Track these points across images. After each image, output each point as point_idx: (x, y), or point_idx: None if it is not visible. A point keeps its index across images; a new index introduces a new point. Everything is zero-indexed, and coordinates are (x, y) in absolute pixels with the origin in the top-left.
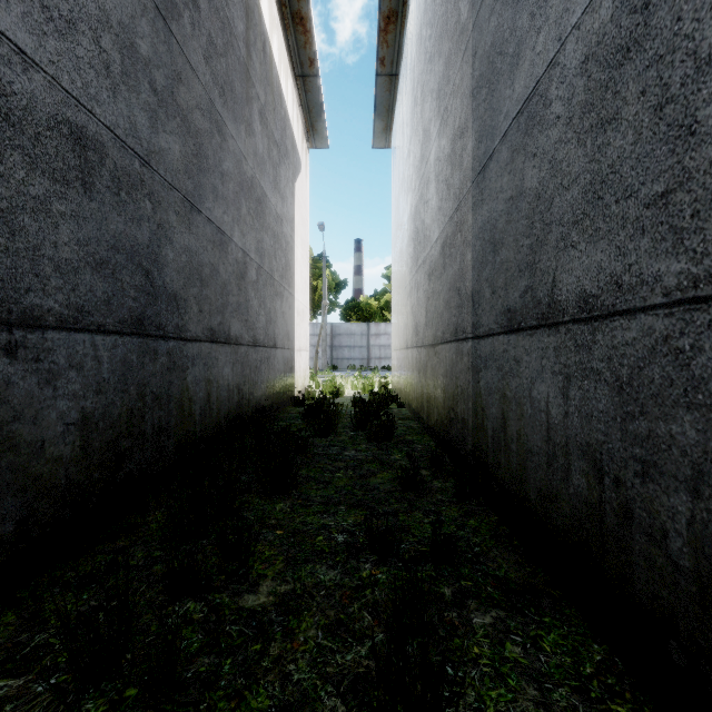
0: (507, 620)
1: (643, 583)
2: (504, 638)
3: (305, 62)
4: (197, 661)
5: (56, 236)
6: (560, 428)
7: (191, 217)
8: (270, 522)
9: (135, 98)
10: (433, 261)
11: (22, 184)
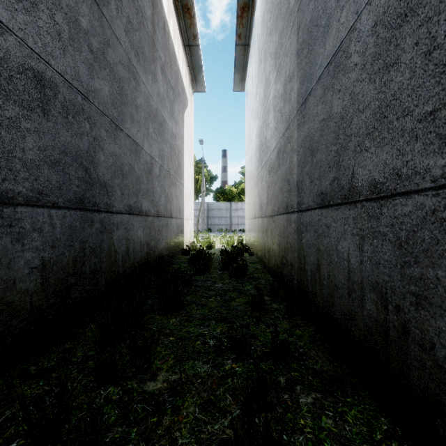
0: (323, 400)
1: (417, 378)
2: (321, 413)
3: (190, 37)
4: (113, 430)
5: (23, 144)
6: (357, 271)
7: (116, 133)
8: (166, 331)
9: (78, 55)
10: (272, 162)
11: (0, 109)
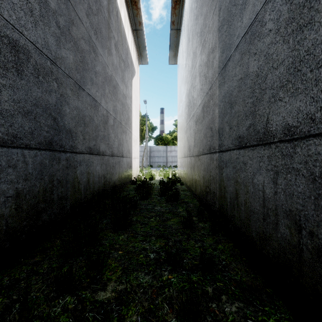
0: (245, 309)
1: None
2: (244, 321)
3: (137, 23)
4: None
5: None
6: (271, 200)
7: (79, 92)
8: (116, 246)
9: (47, 29)
10: (198, 115)
11: None
